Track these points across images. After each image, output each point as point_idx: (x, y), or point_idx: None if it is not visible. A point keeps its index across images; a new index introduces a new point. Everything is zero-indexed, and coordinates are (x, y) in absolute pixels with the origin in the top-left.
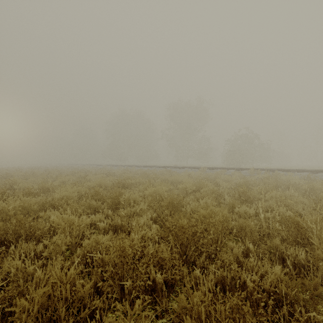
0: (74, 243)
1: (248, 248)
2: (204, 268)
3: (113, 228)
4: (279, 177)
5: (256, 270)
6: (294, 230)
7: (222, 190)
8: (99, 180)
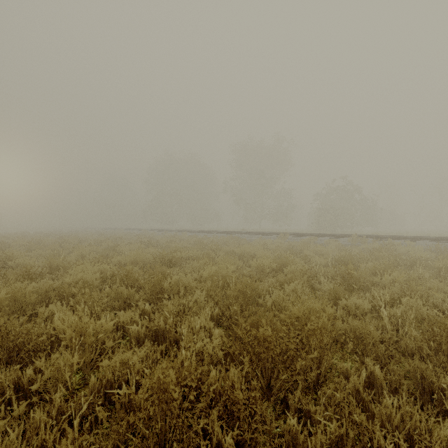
0: (89, 360)
1: (372, 373)
2: (302, 410)
3: (152, 334)
4: (394, 248)
5: (396, 422)
6: (446, 343)
7: (315, 268)
8: (134, 254)
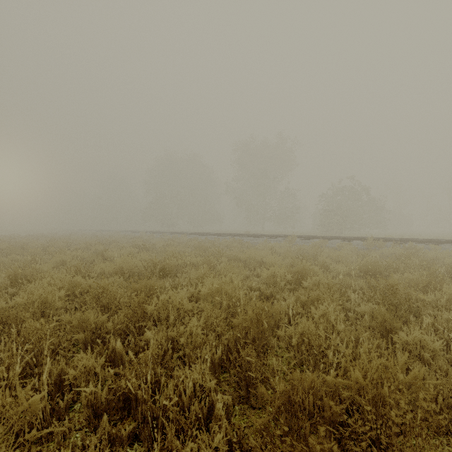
0: None
1: None
2: None
3: (118, 397)
4: (419, 253)
5: None
6: None
7: (337, 279)
8: (119, 262)
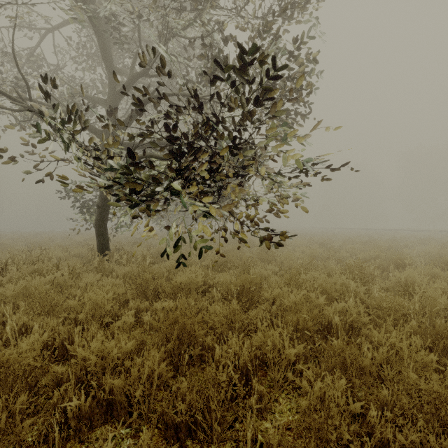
0: None
1: None
2: None
3: None
4: None
5: None
6: None
7: None
8: (355, 233)
